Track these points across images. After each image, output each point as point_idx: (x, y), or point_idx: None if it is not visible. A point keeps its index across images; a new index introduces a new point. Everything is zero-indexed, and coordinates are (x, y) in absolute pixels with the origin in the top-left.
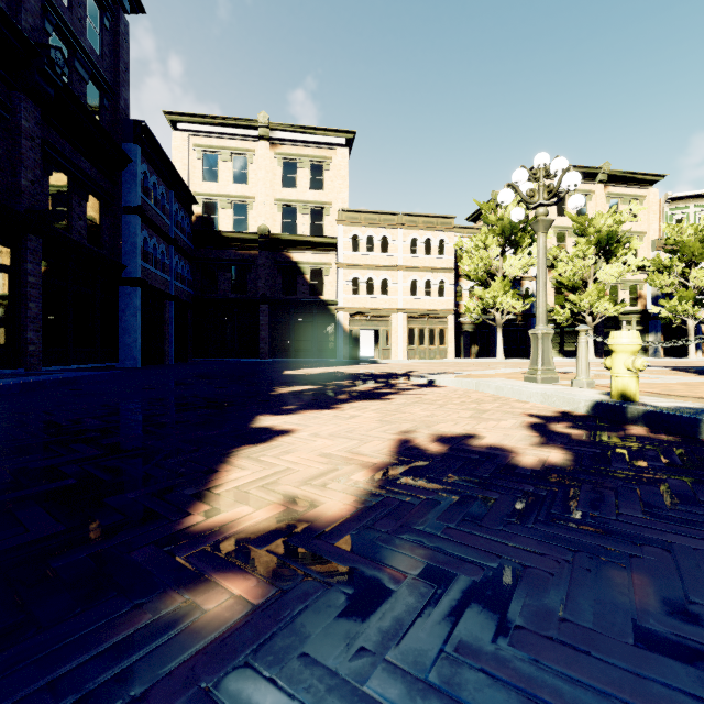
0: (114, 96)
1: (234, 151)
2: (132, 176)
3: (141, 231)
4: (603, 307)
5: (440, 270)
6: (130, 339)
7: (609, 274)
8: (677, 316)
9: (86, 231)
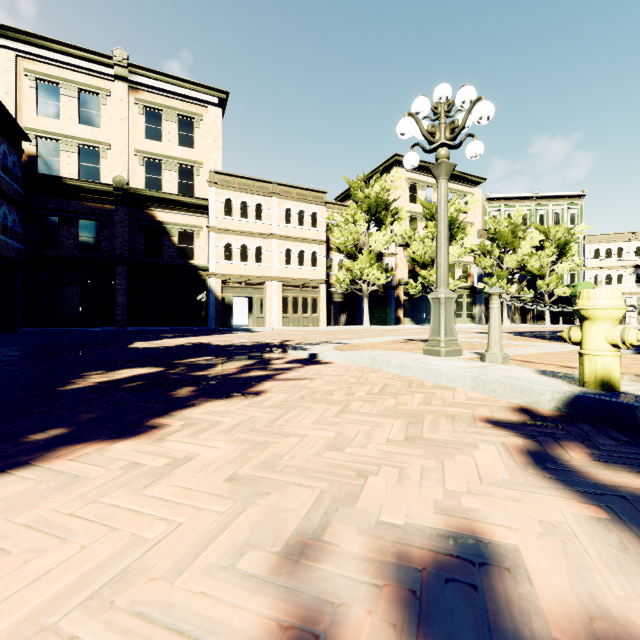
0: None
1: (82, 86)
2: None
3: None
4: None
5: (313, 241)
6: None
7: (451, 254)
8: None
9: None
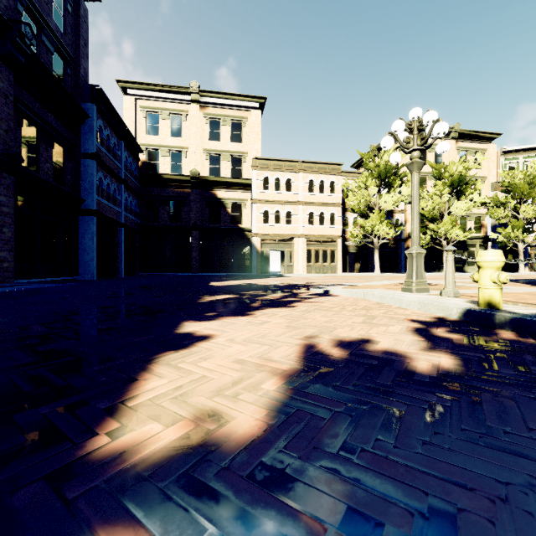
0: (76, 65)
1: (172, 111)
2: (90, 129)
3: (97, 173)
4: (455, 233)
5: (331, 204)
6: (88, 257)
7: (460, 208)
8: (510, 240)
9: (52, 172)
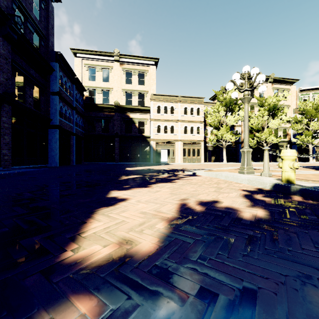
0: (46, 40)
1: (103, 67)
2: (55, 77)
3: (59, 103)
4: (271, 139)
5: (197, 122)
6: (54, 153)
7: (274, 124)
8: (304, 143)
9: (33, 103)
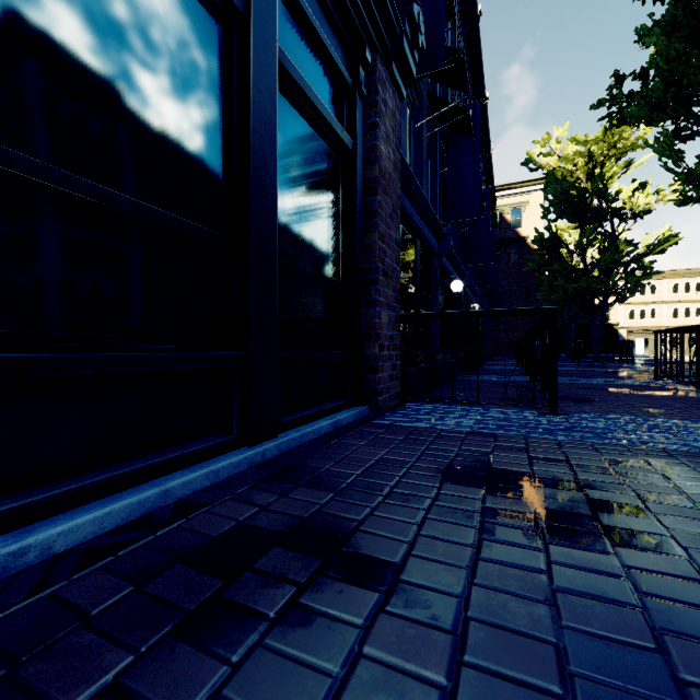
0: None
1: None
2: None
3: None
4: None
5: (697, 301)
6: None
7: None
8: None
9: None
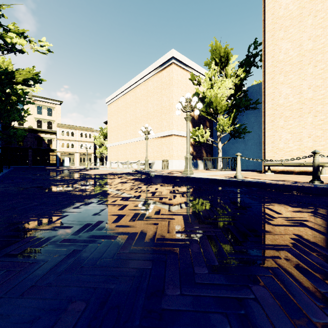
0: None
1: None
2: None
3: None
4: None
5: (89, 142)
6: None
7: None
8: None
9: None
